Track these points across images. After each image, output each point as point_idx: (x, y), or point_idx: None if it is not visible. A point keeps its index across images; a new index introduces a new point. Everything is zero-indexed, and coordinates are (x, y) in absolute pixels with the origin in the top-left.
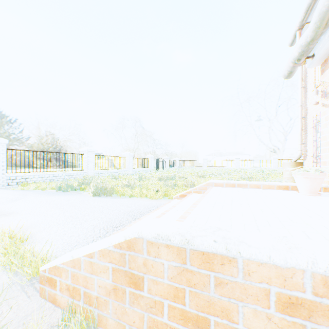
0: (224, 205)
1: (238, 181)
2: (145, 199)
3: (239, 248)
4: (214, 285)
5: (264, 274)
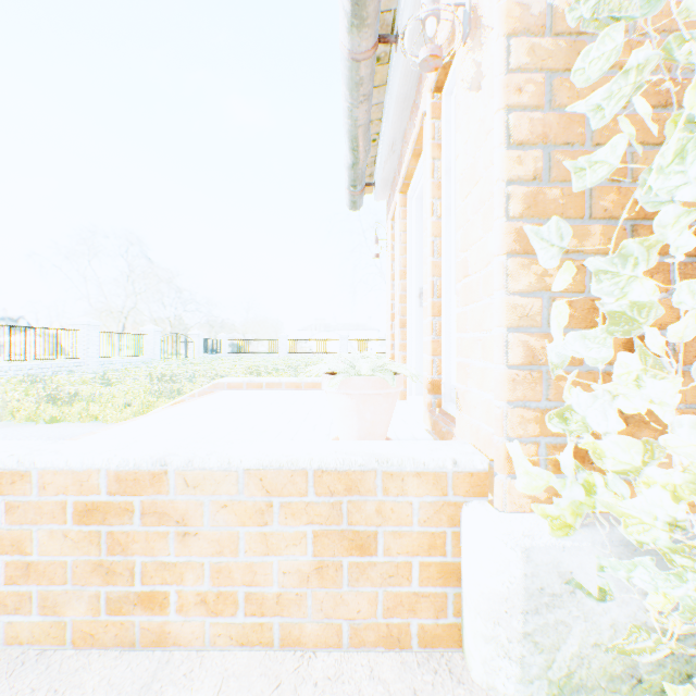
0: (186, 418)
1: (268, 378)
2: (88, 425)
3: (36, 458)
4: (4, 513)
5: (62, 484)
